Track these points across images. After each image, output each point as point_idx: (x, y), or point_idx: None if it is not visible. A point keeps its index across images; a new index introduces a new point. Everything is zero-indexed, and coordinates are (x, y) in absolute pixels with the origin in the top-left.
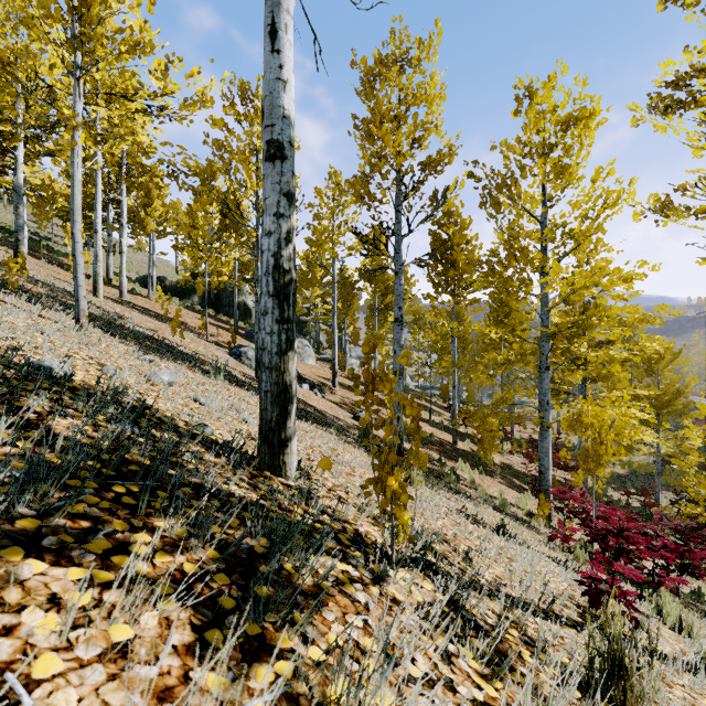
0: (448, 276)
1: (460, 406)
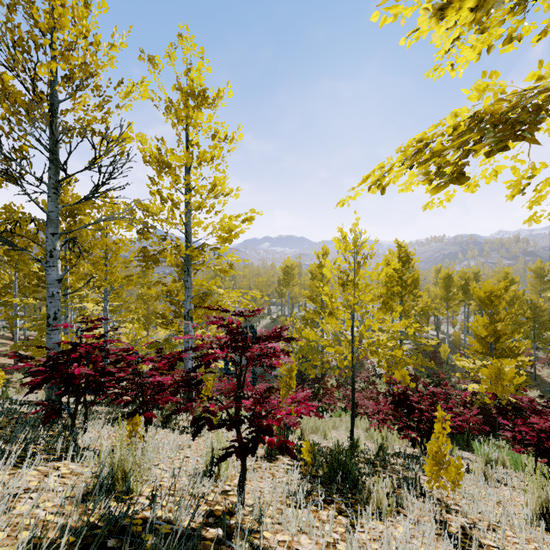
0: (10, 254)
1: (31, 333)
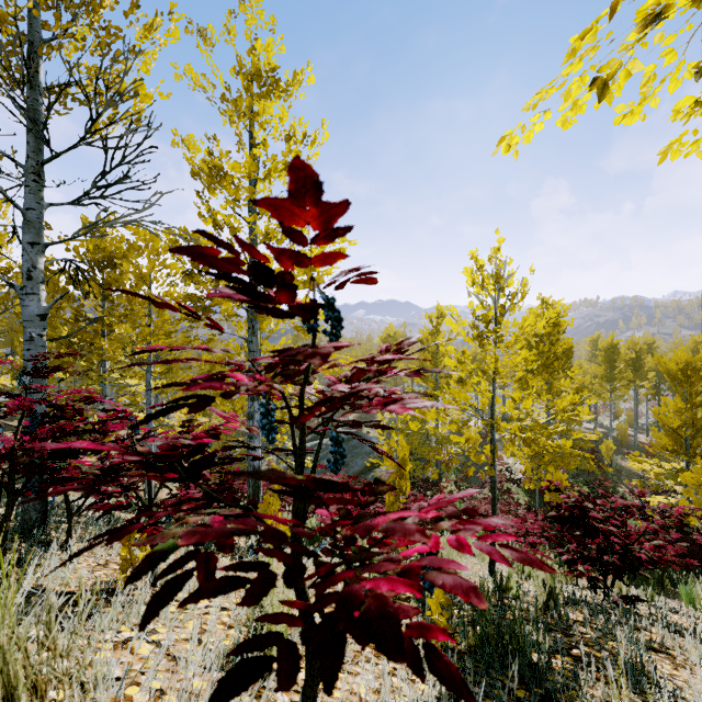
0: None
1: None
